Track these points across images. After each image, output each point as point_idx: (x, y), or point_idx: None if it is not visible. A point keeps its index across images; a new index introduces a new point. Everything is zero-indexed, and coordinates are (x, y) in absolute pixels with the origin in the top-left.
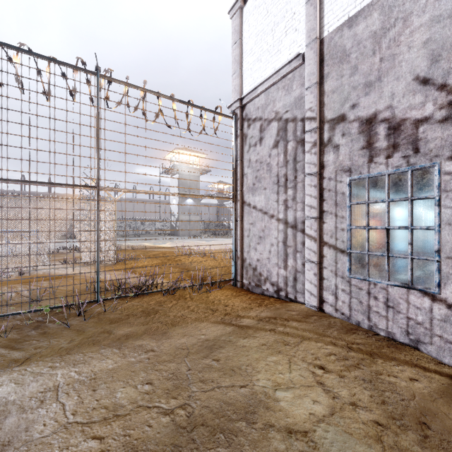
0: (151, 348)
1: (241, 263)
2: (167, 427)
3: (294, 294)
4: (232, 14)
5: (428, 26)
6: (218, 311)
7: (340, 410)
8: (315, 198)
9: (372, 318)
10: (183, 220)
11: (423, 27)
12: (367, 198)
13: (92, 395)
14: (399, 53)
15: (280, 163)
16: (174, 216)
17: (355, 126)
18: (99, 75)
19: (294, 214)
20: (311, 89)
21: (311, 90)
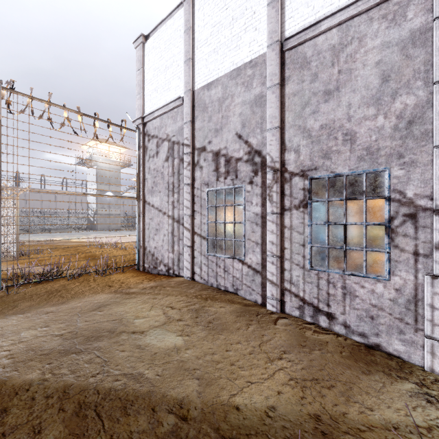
0: (51, 311)
1: (144, 250)
2: (57, 340)
3: (178, 270)
4: (136, 45)
5: (241, 105)
6: (114, 286)
7: (169, 322)
8: (189, 201)
9: (218, 279)
10: (102, 214)
11: (239, 104)
12: (216, 203)
13: (1, 336)
14: (230, 116)
15: (170, 173)
16: (91, 209)
17: (210, 155)
18: (1, 87)
19: (178, 212)
20: (187, 124)
21: (187, 125)
